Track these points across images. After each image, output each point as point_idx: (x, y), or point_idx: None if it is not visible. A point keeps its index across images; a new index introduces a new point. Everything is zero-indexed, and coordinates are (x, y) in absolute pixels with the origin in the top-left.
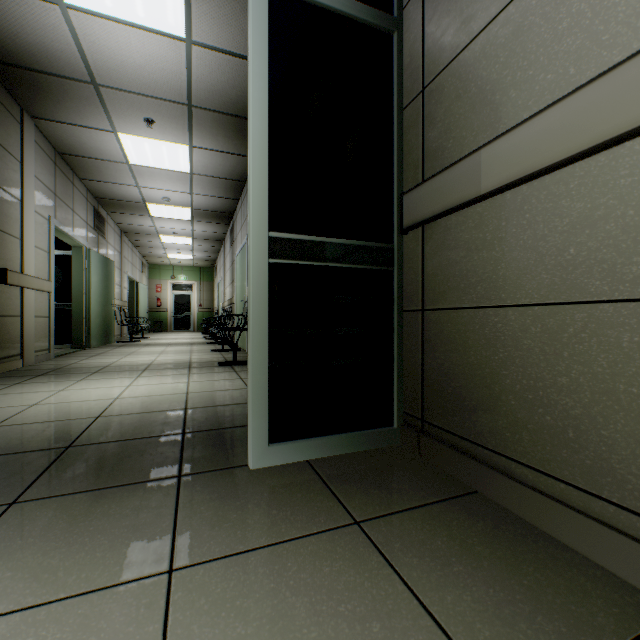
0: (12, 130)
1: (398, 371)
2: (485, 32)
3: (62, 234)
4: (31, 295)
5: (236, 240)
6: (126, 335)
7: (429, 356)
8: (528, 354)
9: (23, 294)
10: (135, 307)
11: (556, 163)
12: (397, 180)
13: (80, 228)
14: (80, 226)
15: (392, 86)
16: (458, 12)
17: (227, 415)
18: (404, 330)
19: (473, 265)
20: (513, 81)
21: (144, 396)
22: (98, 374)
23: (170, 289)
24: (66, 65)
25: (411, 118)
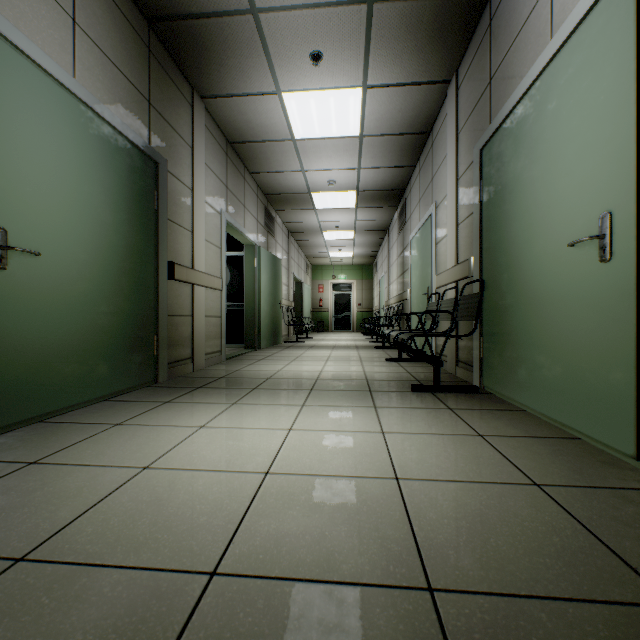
0: (182, 110)
1: None
2: None
3: (234, 230)
4: (201, 293)
5: (409, 220)
6: (292, 335)
7: None
8: None
9: (193, 291)
10: (300, 307)
11: None
12: None
13: (250, 225)
14: (250, 223)
15: None
16: None
17: None
18: None
19: None
20: None
21: (313, 474)
22: (256, 393)
23: (330, 289)
24: None
25: None
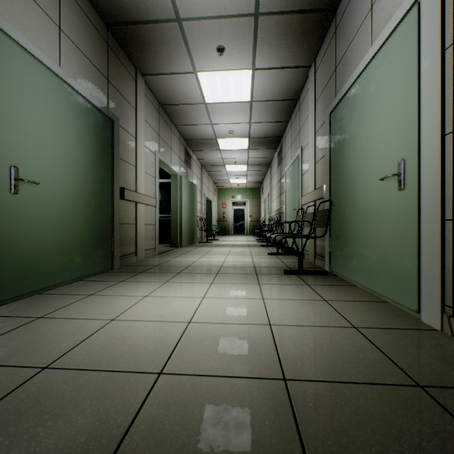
0: (129, 84)
1: None
2: None
3: (164, 165)
4: (142, 208)
5: (284, 158)
6: (204, 237)
7: None
8: None
9: (136, 207)
10: (209, 218)
11: None
12: None
13: (175, 161)
14: (175, 160)
15: None
16: None
17: (392, 446)
18: None
19: None
20: None
21: (218, 323)
22: (180, 275)
23: (231, 205)
24: (157, 5)
25: None
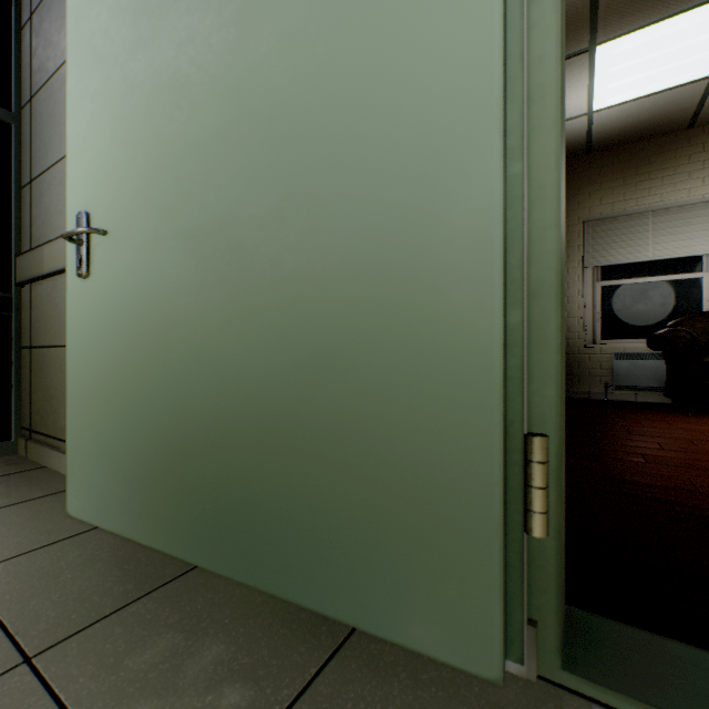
0: None
1: (17, 395)
2: (53, 169)
3: None
4: None
5: None
6: None
7: (34, 381)
8: (65, 375)
9: None
10: None
11: (63, 269)
12: (16, 243)
13: None
14: None
15: (12, 166)
16: (45, 143)
17: None
18: (24, 363)
19: (50, 318)
20: (61, 210)
21: None
22: None
23: None
24: None
25: (27, 198)
